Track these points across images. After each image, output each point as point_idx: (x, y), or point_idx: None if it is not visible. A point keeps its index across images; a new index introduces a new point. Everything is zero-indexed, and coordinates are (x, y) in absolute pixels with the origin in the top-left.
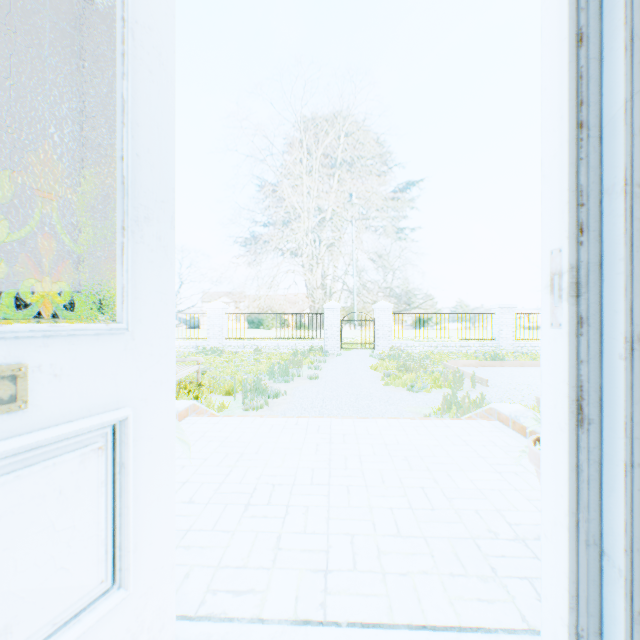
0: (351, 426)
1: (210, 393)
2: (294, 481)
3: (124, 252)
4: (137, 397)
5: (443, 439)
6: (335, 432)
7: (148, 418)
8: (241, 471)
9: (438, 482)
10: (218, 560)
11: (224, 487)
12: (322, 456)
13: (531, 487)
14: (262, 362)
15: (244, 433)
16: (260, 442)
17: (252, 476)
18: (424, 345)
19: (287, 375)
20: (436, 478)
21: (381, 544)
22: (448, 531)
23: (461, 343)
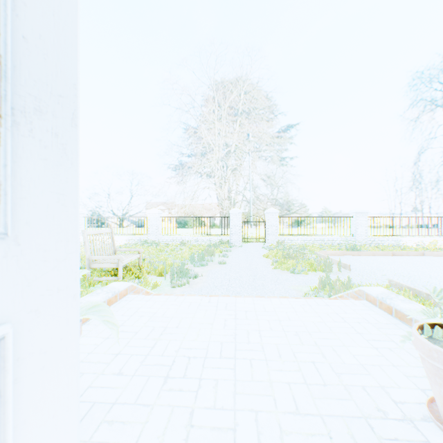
0: (251, 304)
1: (148, 274)
2: (206, 354)
3: (0, 143)
4: (23, 309)
5: (325, 316)
6: (239, 309)
7: (40, 331)
8: (163, 344)
9: (326, 357)
10: (136, 438)
11: (148, 359)
12: (229, 331)
13: (406, 363)
14: (186, 251)
15: (168, 309)
16: (180, 317)
17: (172, 349)
18: (301, 239)
19: (203, 261)
20: (324, 353)
21: (282, 423)
22: (341, 409)
23: (328, 238)
